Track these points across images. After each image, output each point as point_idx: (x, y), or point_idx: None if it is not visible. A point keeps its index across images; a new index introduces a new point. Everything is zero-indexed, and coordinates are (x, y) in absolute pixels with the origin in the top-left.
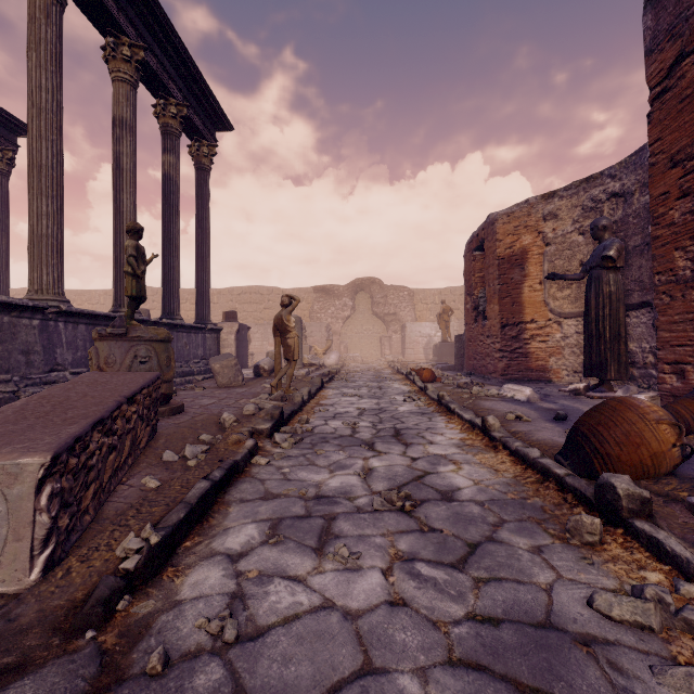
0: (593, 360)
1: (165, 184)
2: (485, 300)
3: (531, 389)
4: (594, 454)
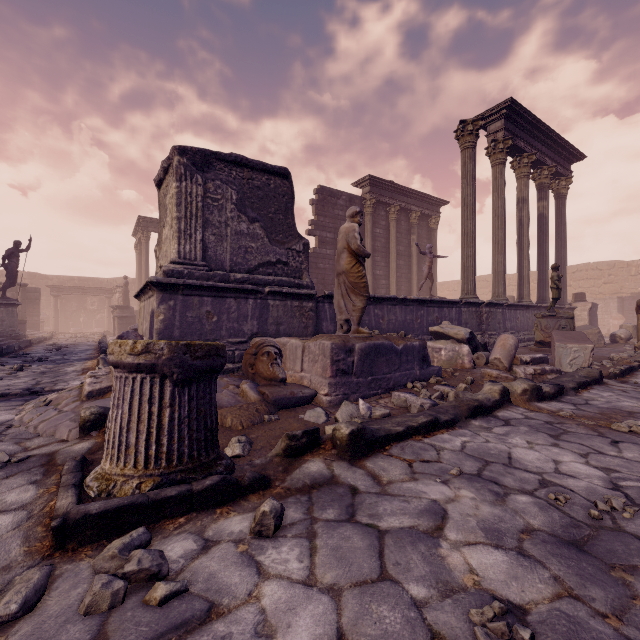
0: None
1: (539, 220)
2: None
3: None
4: None
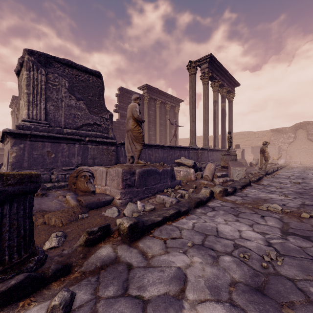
0: None
1: (222, 111)
2: None
3: None
4: None
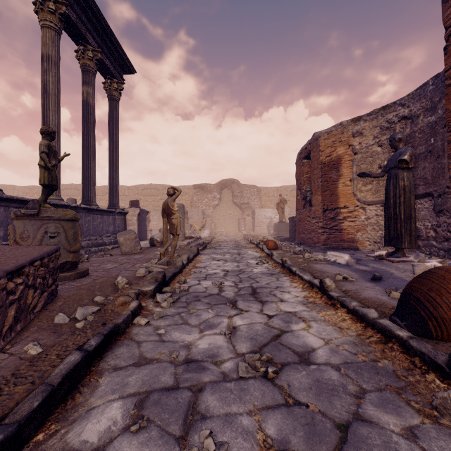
0: (392, 234)
1: (84, 108)
2: (311, 193)
3: (349, 255)
4: (429, 317)
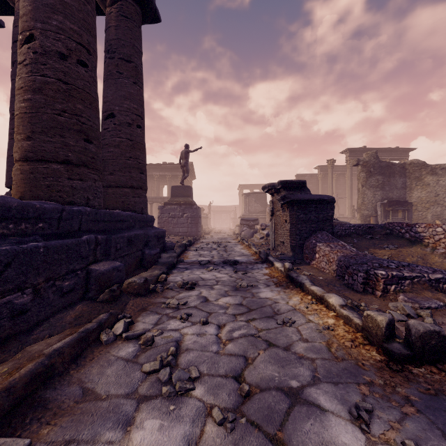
0: None
1: None
2: None
3: None
4: None
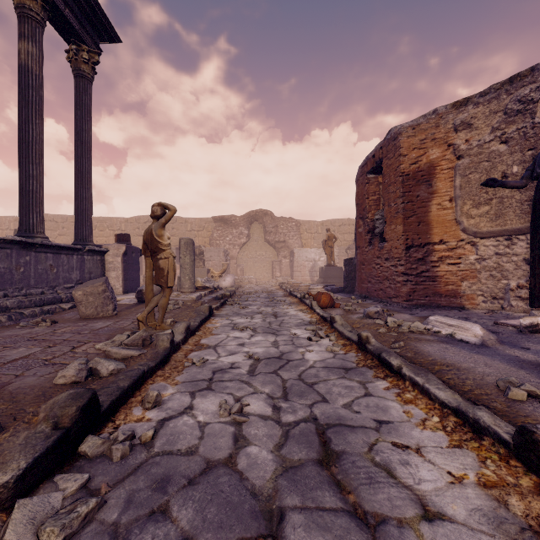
0: None
1: (21, 77)
2: (381, 222)
3: (481, 327)
4: None
